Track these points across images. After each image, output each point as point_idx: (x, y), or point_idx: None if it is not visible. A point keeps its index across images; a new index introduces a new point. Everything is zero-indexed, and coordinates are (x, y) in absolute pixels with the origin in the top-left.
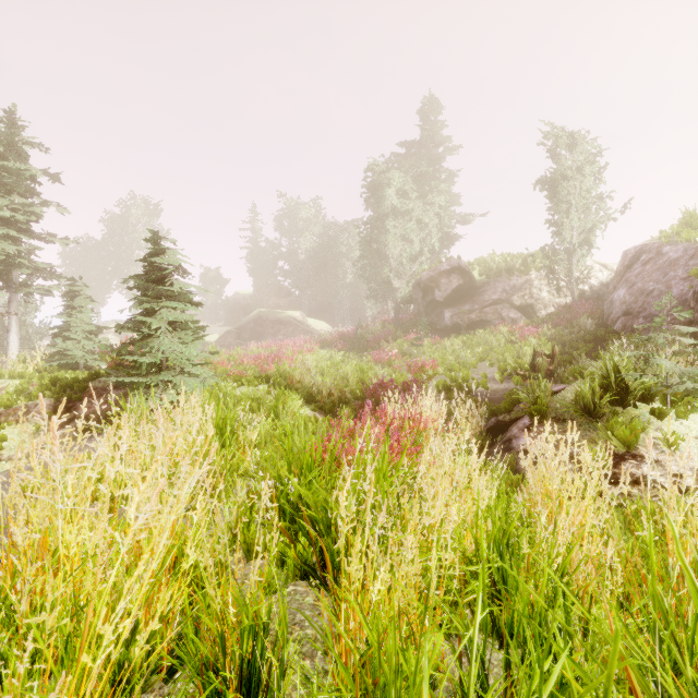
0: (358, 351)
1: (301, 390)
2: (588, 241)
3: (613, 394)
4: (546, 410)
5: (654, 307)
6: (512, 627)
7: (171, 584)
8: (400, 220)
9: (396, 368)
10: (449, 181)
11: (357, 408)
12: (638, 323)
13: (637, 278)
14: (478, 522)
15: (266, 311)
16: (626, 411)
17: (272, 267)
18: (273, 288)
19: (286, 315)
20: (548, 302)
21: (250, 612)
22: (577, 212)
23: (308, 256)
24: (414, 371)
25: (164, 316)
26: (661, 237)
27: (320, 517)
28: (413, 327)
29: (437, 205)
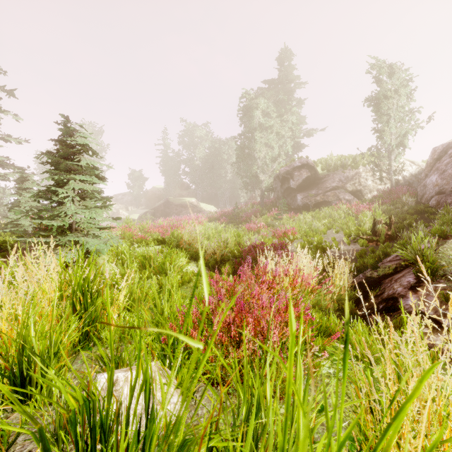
0: (235, 224)
1: (189, 250)
2: (403, 143)
3: None
4: (438, 268)
5: None
6: None
7: None
8: (265, 133)
9: (264, 234)
10: (299, 106)
11: (235, 264)
12: (451, 199)
13: (447, 166)
14: None
15: (172, 198)
16: None
17: (177, 169)
18: (177, 183)
19: (186, 201)
20: (372, 188)
21: None
22: (395, 122)
23: (201, 162)
24: (279, 236)
25: (71, 186)
26: None
27: None
28: (274, 207)
29: (291, 122)
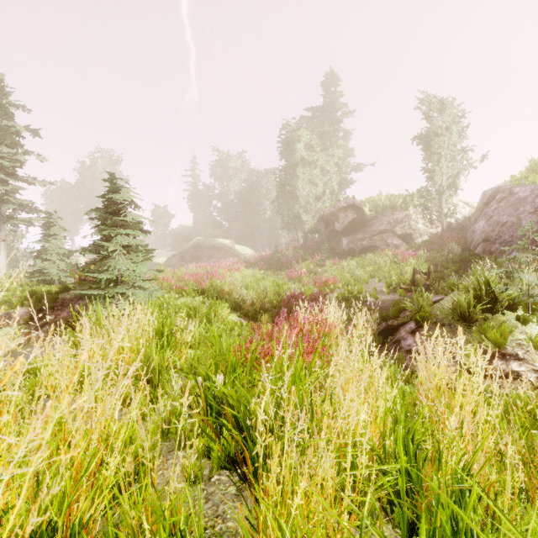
0: (274, 270)
1: (229, 301)
2: (454, 184)
3: (484, 303)
4: (429, 317)
5: (508, 235)
6: (419, 521)
7: (94, 488)
8: (308, 168)
9: (305, 283)
10: (346, 138)
11: (274, 315)
12: (495, 247)
13: (493, 213)
14: (380, 415)
15: (203, 239)
16: (495, 317)
17: (208, 205)
18: (208, 221)
19: (218, 242)
20: (423, 232)
21: (167, 524)
22: (446, 161)
23: (236, 197)
24: (319, 285)
25: (119, 241)
26: (512, 180)
27: (242, 411)
28: (318, 251)
29: (336, 156)
